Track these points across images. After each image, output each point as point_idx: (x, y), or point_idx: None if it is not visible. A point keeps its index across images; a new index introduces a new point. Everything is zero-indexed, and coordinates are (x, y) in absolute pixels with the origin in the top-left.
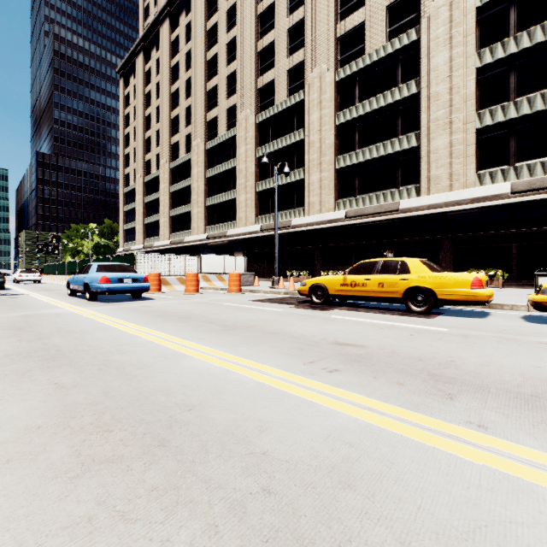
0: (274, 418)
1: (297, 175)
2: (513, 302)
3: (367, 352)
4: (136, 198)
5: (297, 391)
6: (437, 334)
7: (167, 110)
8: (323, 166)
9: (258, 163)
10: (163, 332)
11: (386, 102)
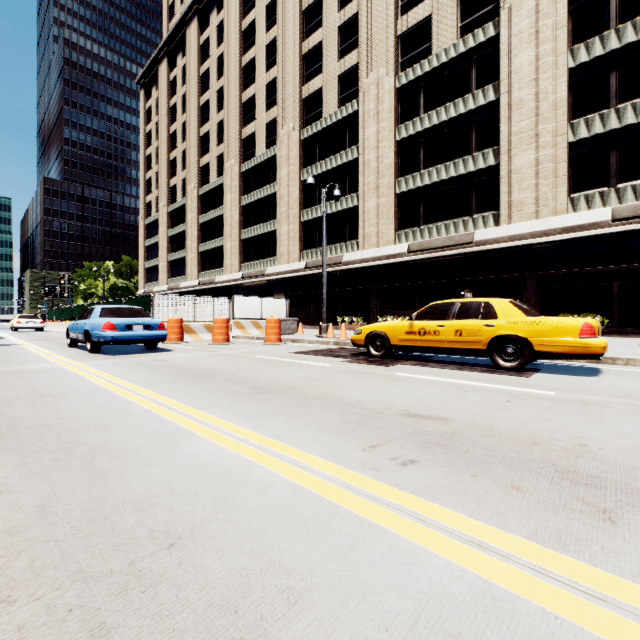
0: (315, 567)
1: (349, 202)
2: (626, 354)
3: (452, 429)
4: (159, 231)
5: (355, 505)
6: (543, 400)
7: (196, 126)
8: (381, 190)
9: (303, 188)
10: (169, 397)
11: (458, 112)
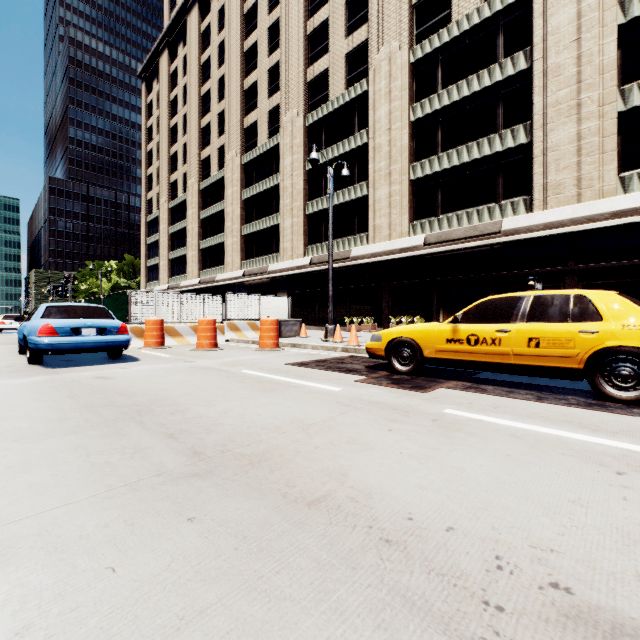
0: None
1: (358, 191)
2: None
3: None
4: (160, 228)
5: None
6: None
7: (196, 118)
8: (393, 176)
9: (308, 178)
10: None
11: (482, 84)
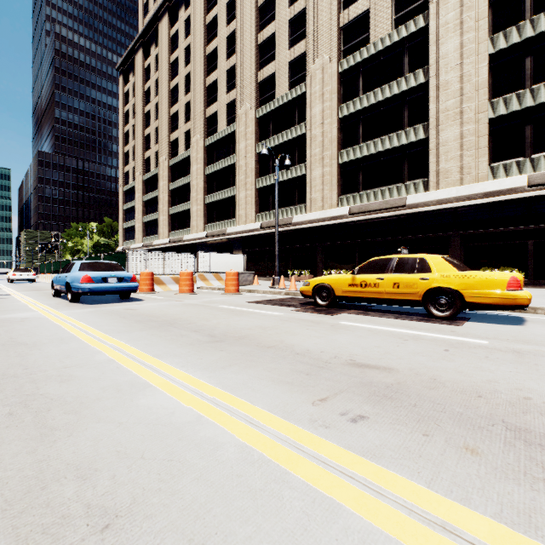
0: None
1: (298, 171)
2: None
3: (398, 380)
4: (135, 196)
5: (306, 471)
6: (478, 349)
7: (167, 107)
8: (325, 160)
9: (258, 159)
10: (133, 346)
11: (392, 92)
